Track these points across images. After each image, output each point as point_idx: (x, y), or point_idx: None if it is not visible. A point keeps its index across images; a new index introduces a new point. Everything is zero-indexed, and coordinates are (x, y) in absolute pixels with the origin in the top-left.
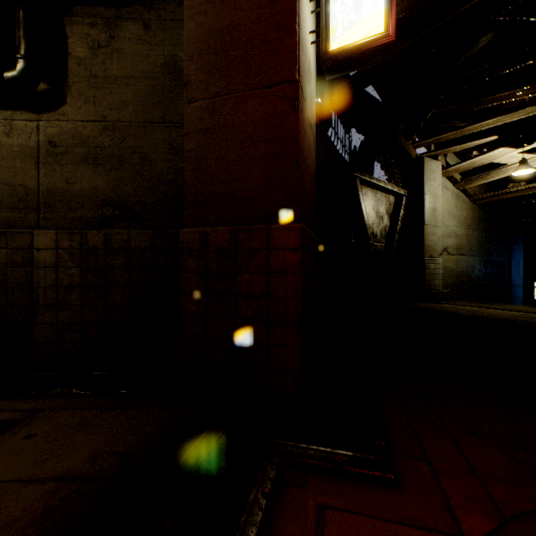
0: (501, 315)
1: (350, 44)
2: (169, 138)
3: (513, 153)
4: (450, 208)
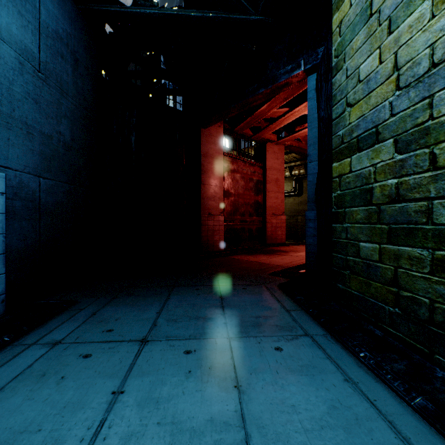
0: None
1: None
2: None
3: None
4: None
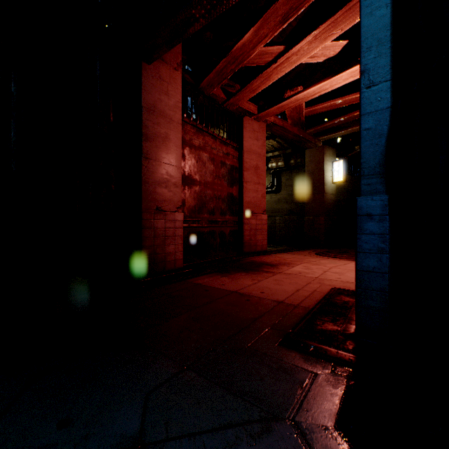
0: None
1: (336, 182)
2: (301, 196)
3: None
4: None
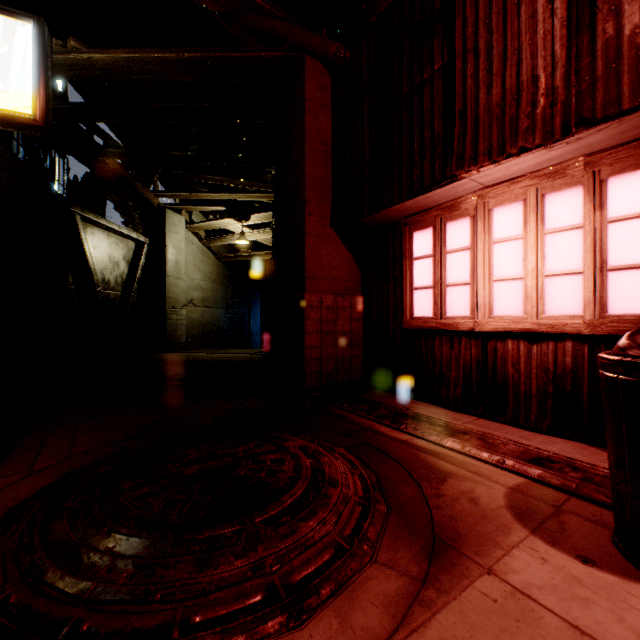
0: (217, 357)
1: None
2: None
3: (238, 225)
4: (197, 262)
